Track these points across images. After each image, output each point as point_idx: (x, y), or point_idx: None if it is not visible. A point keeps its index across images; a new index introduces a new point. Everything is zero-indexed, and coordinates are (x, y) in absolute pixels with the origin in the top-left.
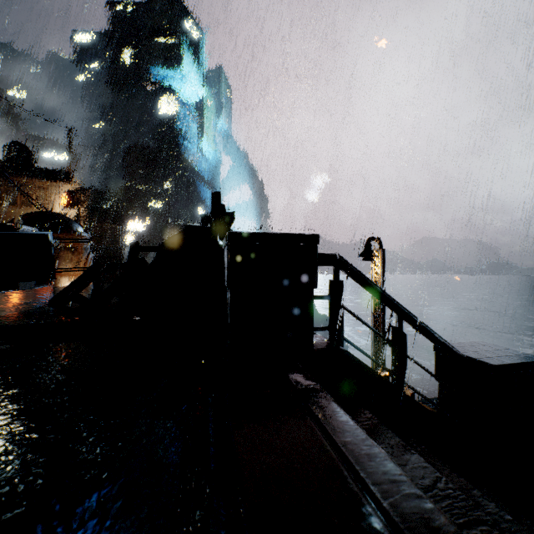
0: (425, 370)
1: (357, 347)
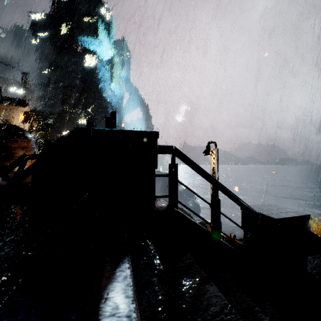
0: (233, 223)
1: (188, 208)
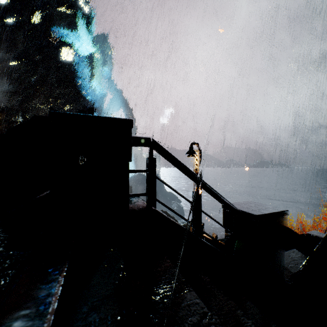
0: (215, 221)
1: (168, 207)
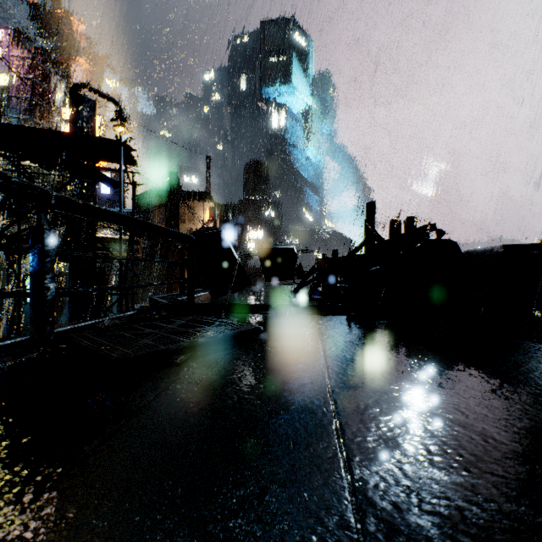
0: None
1: None
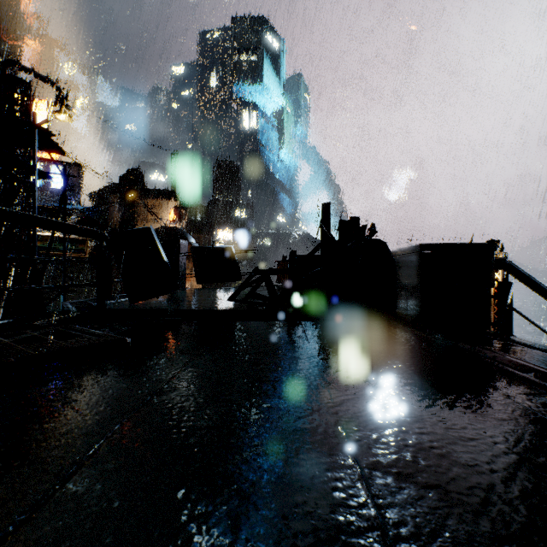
0: None
1: None
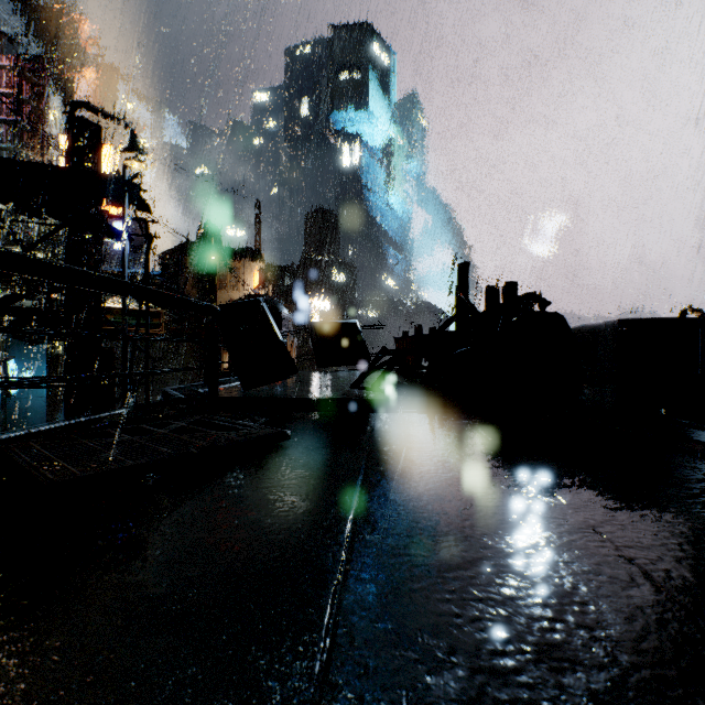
0: None
1: None
